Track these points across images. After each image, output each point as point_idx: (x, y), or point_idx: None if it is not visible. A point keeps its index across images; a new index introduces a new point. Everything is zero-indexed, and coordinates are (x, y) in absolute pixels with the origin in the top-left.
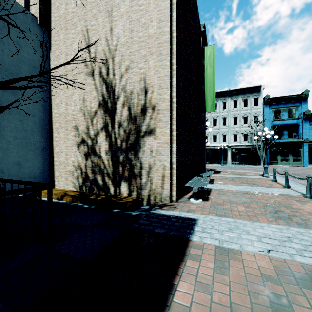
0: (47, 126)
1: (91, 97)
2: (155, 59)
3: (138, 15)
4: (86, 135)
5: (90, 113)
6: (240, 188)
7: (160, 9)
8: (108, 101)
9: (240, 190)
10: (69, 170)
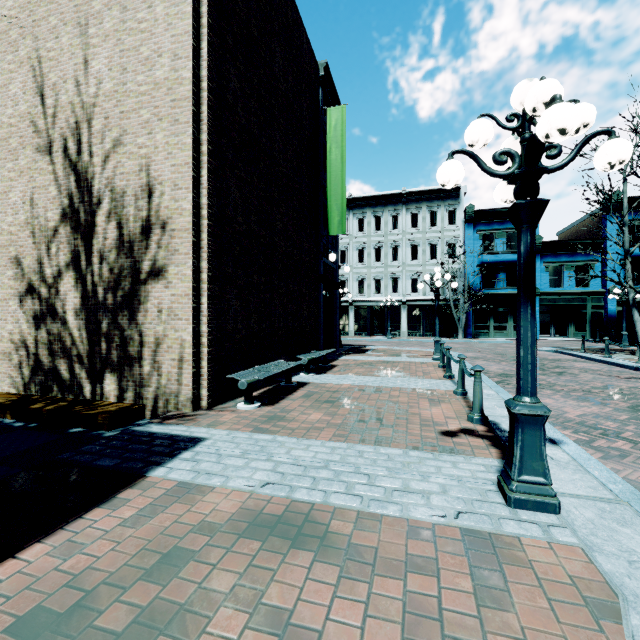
0: None
1: (48, 199)
2: (166, 130)
3: (136, 40)
4: (36, 278)
5: (46, 232)
6: (362, 381)
7: (176, 33)
8: (81, 209)
9: (358, 384)
10: (3, 351)
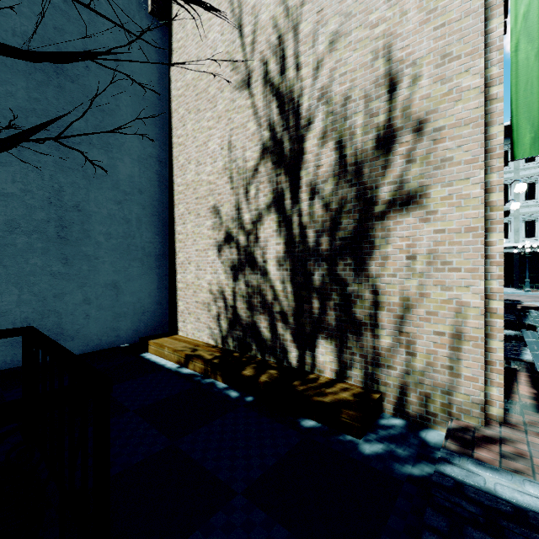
0: (165, 211)
1: (246, 137)
2: None
3: None
4: (234, 225)
5: (244, 174)
6: None
7: None
8: (285, 137)
9: None
10: (202, 301)
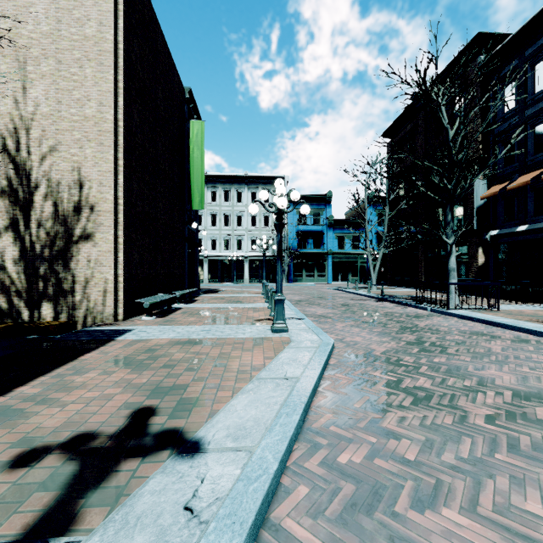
0: None
1: None
2: (94, 148)
3: (69, 85)
4: None
5: None
6: (217, 305)
7: (101, 90)
8: (20, 189)
9: (214, 307)
10: None
